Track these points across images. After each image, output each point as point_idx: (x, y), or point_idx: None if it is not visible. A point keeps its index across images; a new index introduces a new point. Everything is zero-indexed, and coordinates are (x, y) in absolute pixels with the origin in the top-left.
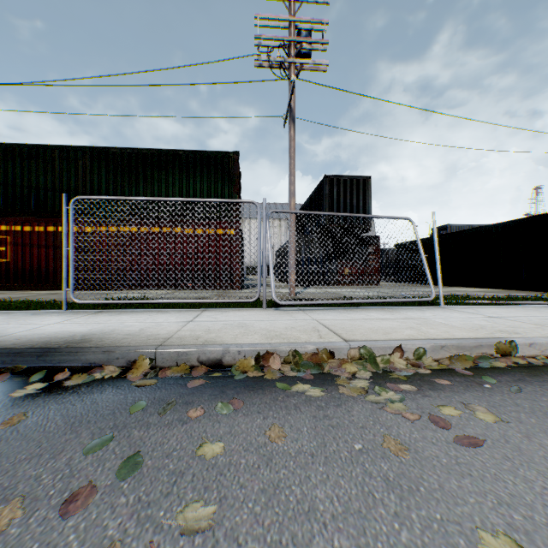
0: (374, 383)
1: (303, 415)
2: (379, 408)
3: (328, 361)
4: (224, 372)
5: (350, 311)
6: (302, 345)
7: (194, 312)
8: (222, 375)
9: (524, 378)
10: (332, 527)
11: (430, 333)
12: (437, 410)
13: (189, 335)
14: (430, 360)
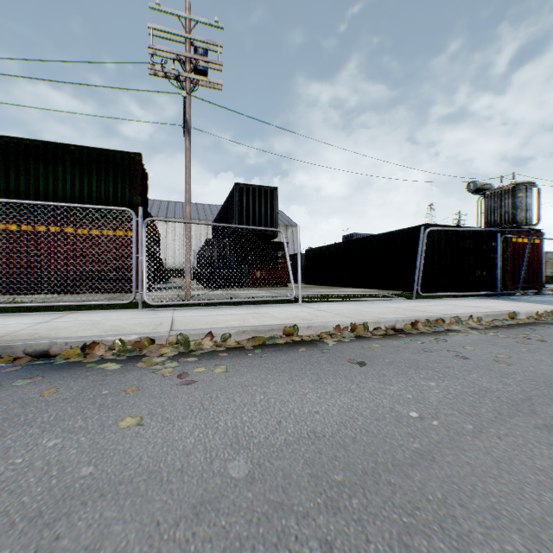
0: (171, 358)
1: (86, 381)
2: (152, 372)
3: (149, 347)
4: (50, 360)
5: (217, 309)
6: (128, 335)
7: (61, 314)
8: (44, 362)
9: (284, 348)
10: (37, 426)
11: (248, 323)
12: (192, 370)
13: (29, 333)
14: (233, 341)
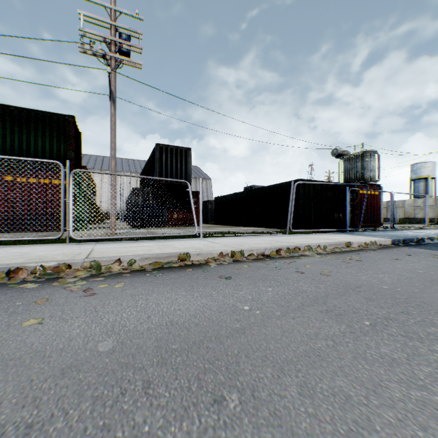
0: (83, 279)
1: (5, 296)
2: (64, 288)
3: (67, 271)
4: None
5: (133, 242)
6: (48, 262)
7: None
8: None
9: (176, 270)
10: None
11: (152, 252)
12: (97, 286)
13: None
14: (138, 265)
